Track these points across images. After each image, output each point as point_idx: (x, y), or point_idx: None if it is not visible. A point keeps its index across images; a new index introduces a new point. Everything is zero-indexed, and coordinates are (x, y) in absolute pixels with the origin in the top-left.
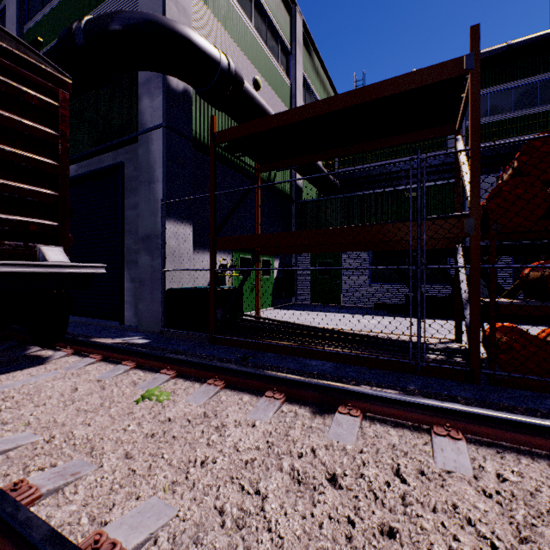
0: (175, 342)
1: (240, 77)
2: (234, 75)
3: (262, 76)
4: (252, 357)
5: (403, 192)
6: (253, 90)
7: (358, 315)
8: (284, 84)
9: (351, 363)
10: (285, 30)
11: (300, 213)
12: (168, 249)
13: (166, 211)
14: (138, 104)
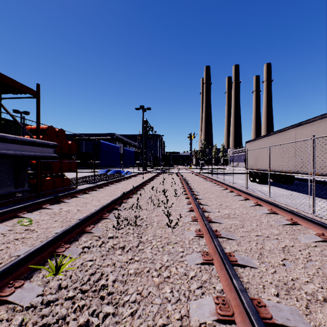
0: None
1: None
2: None
3: None
4: None
5: None
6: None
7: None
8: None
9: None
10: None
11: None
12: None
13: None
14: None
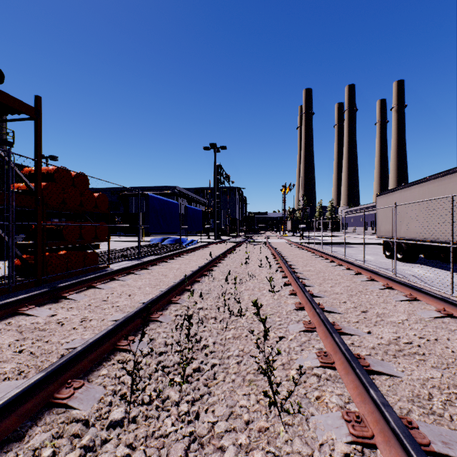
0: None
1: None
2: None
3: None
4: None
5: None
6: None
7: None
8: None
9: None
10: None
11: None
12: None
13: None
14: None
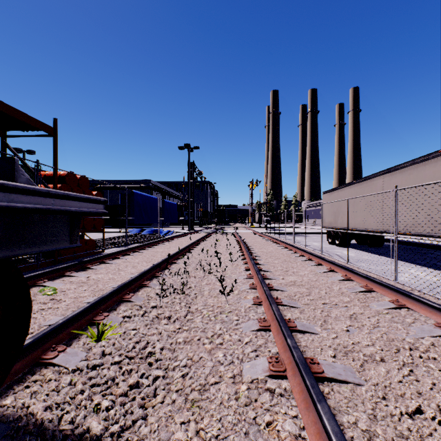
0: None
1: None
2: None
3: None
4: None
5: None
6: None
7: None
8: None
9: None
10: None
11: None
12: None
13: None
14: None
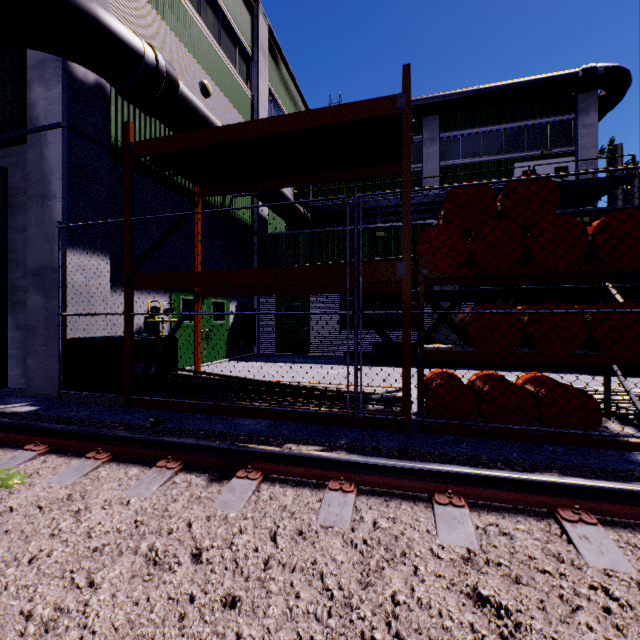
0: (76, 407)
1: (173, 78)
2: (164, 74)
3: (213, 80)
4: (170, 420)
5: (374, 230)
6: (193, 96)
7: (323, 365)
8: (243, 95)
9: (288, 419)
10: (245, 31)
11: (263, 248)
12: (70, 287)
13: (67, 238)
14: (27, 92)
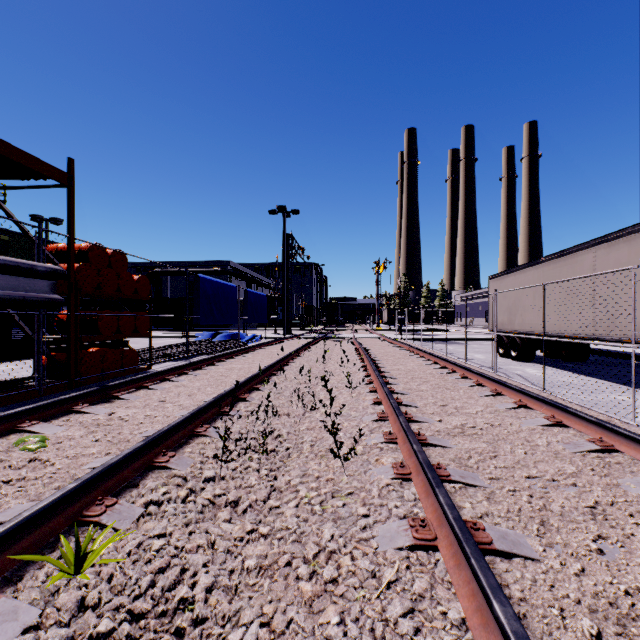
0: None
1: None
2: None
3: None
4: None
5: None
6: None
7: None
8: None
9: None
10: None
11: None
12: None
13: None
14: None
